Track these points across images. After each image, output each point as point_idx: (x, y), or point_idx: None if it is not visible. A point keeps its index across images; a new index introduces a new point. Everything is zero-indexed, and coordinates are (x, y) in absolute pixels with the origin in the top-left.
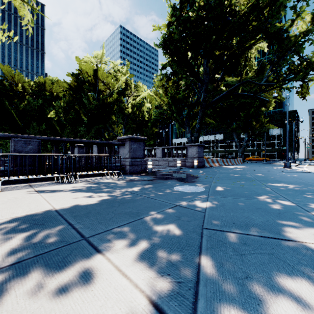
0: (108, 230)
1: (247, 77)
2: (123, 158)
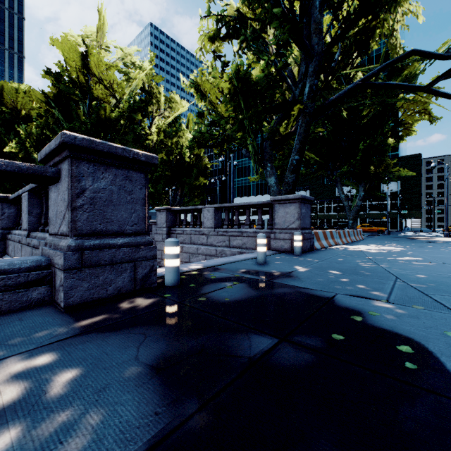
0: None
1: None
2: (56, 233)
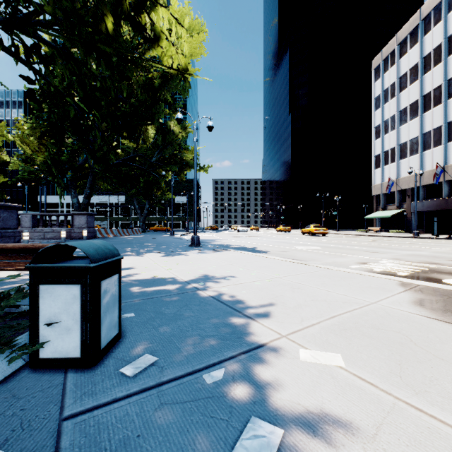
0: None
1: (144, 147)
2: None
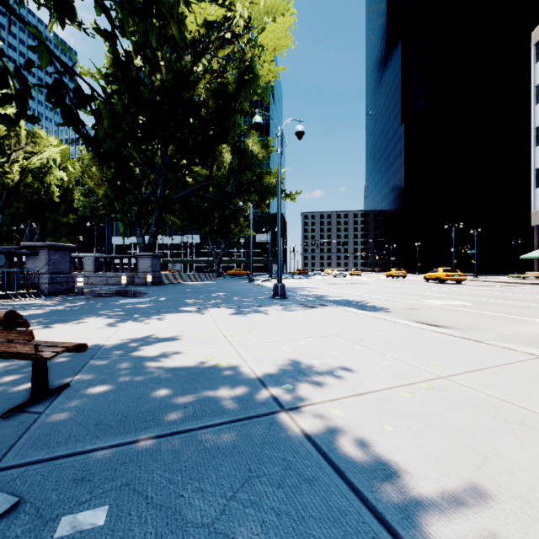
0: (77, 317)
1: (218, 174)
2: (35, 273)
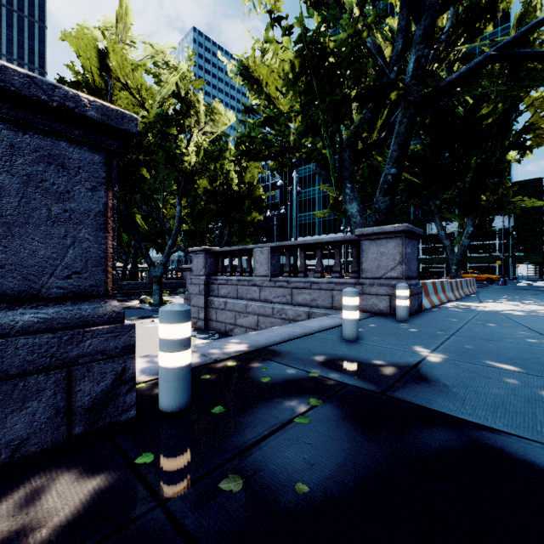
0: None
1: None
2: None
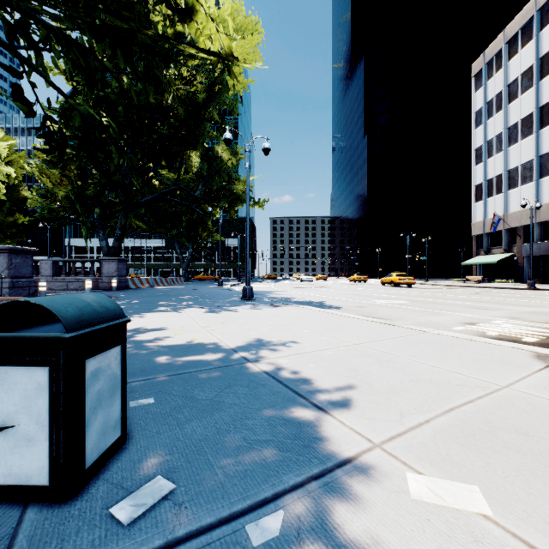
0: None
1: (186, 178)
2: None
